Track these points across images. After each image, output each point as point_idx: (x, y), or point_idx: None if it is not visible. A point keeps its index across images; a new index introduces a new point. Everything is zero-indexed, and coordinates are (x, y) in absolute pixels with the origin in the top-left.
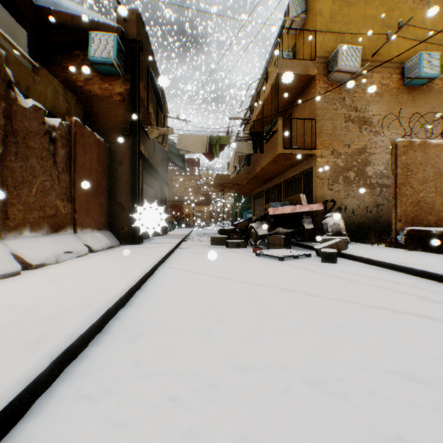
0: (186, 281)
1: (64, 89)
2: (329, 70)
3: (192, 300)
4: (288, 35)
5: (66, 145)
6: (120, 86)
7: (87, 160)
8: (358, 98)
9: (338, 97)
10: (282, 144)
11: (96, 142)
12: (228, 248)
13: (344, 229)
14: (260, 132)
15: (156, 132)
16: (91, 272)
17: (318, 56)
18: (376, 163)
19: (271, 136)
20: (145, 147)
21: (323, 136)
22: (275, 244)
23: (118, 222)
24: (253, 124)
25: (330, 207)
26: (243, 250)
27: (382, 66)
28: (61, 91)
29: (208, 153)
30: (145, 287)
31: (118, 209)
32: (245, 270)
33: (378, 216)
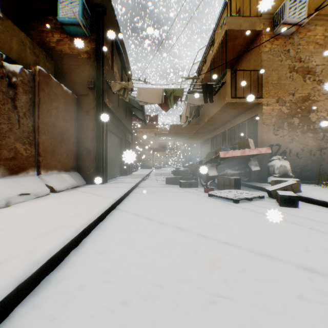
0: (136, 233)
1: (31, 43)
2: (275, 25)
3: (137, 274)
4: (233, 3)
5: (28, 92)
6: (86, 46)
7: (53, 108)
8: (301, 50)
9: (283, 49)
10: (230, 94)
11: (63, 93)
12: (181, 187)
13: (290, 171)
14: (210, 84)
15: (118, 86)
16: (26, 222)
17: (263, 13)
18: (319, 110)
19: (219, 88)
20: (110, 100)
21: (268, 86)
22: (225, 185)
23: (85, 164)
24: (202, 81)
25: (275, 150)
26: (195, 189)
27: (325, 19)
28: (28, 44)
29: (164, 105)
30: (85, 243)
31: (85, 153)
32: (202, 216)
33: (321, 159)
